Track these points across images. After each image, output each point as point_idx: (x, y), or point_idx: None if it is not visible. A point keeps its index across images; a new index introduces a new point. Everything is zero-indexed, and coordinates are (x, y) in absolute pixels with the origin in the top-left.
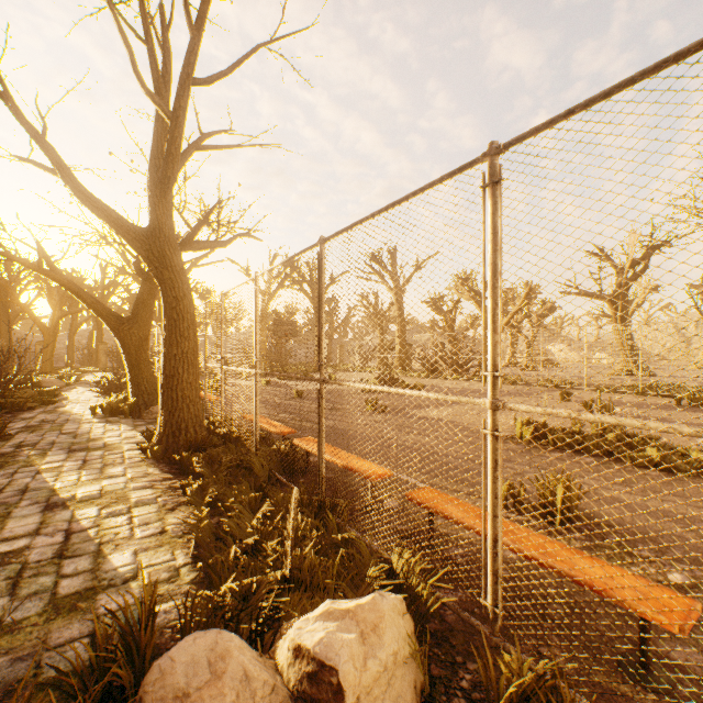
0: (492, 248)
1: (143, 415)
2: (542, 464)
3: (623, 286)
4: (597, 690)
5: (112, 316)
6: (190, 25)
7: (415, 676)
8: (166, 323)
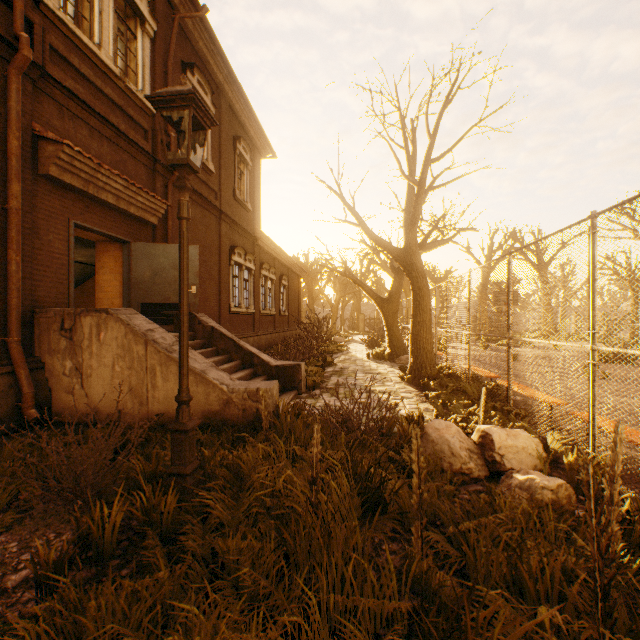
0: (591, 267)
1: (395, 361)
2: None
3: None
4: (632, 482)
5: (378, 298)
6: (429, 137)
7: (536, 464)
8: (413, 303)
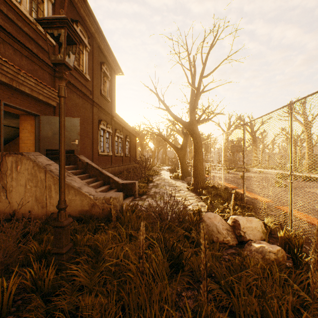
0: (290, 130)
1: (184, 179)
2: None
3: None
4: None
5: (175, 148)
6: (202, 64)
7: (262, 236)
8: (194, 150)
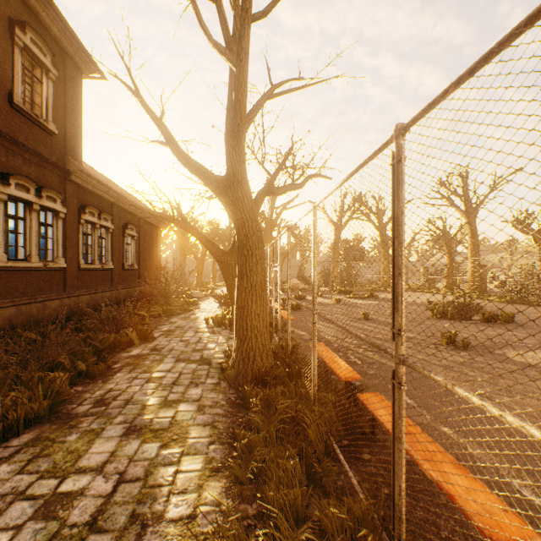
0: None
1: None
2: None
3: None
4: None
5: (218, 252)
6: None
7: None
8: (238, 259)
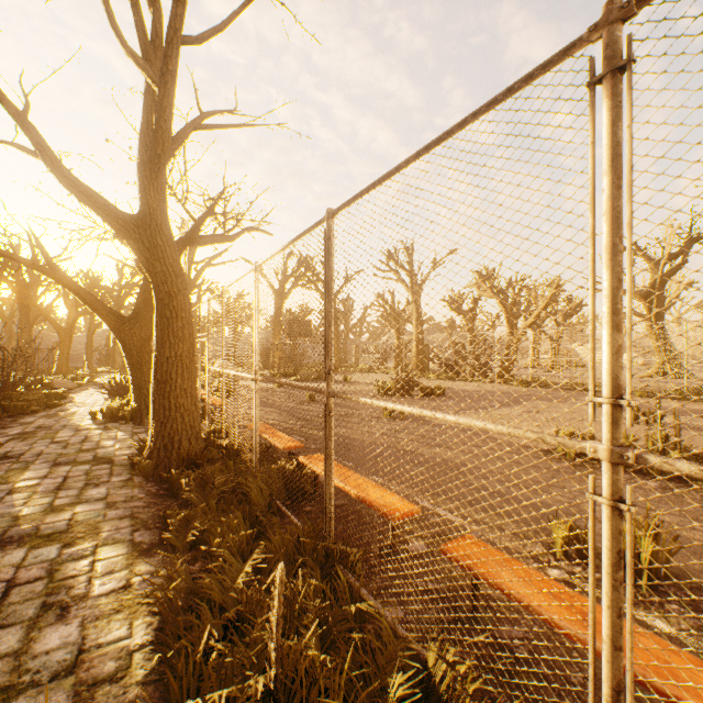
0: (612, 184)
1: (144, 421)
2: (596, 489)
3: (658, 281)
4: None
5: (112, 316)
6: None
7: None
8: (158, 322)
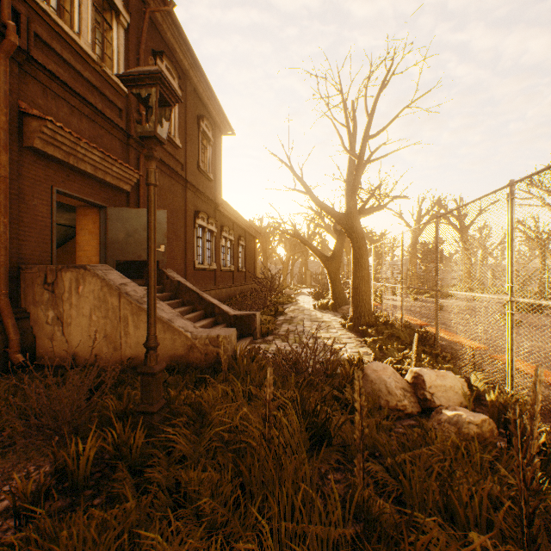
0: (510, 228)
1: (337, 311)
2: None
3: None
4: (546, 417)
5: (322, 257)
6: (367, 117)
7: (462, 401)
8: (353, 260)
